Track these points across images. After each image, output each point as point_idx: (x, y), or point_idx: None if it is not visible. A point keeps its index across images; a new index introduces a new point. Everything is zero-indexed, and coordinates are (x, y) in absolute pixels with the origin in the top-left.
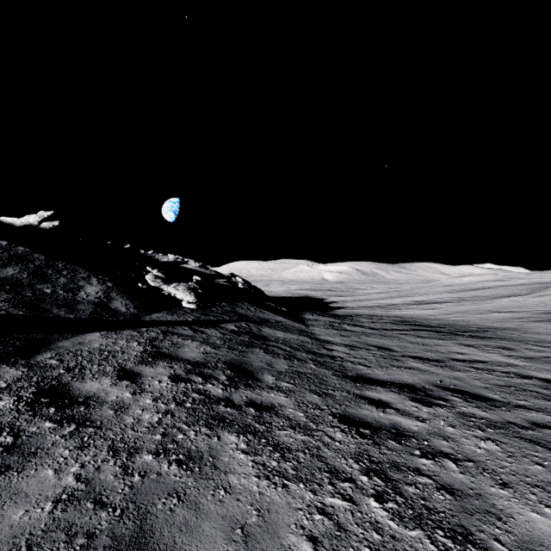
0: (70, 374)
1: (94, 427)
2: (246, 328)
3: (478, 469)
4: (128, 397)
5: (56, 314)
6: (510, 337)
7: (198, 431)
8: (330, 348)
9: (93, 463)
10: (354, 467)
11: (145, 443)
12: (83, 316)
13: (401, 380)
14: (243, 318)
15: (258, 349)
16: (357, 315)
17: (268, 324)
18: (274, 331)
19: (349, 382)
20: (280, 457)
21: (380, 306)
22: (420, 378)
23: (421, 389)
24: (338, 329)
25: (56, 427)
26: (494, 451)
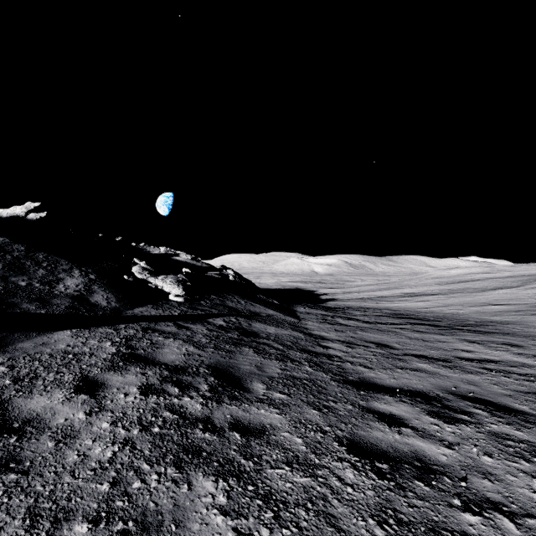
0: (15, 387)
1: (18, 472)
2: (235, 323)
3: None
4: (80, 419)
5: (25, 309)
6: (513, 332)
7: (162, 474)
8: (325, 345)
9: None
10: (377, 535)
11: (82, 500)
12: (57, 311)
13: (410, 385)
14: (232, 311)
15: (248, 349)
16: (349, 308)
17: (258, 318)
18: (265, 326)
19: (351, 390)
20: (273, 519)
21: (370, 298)
22: (431, 383)
23: (436, 398)
24: (332, 323)
25: None
26: None
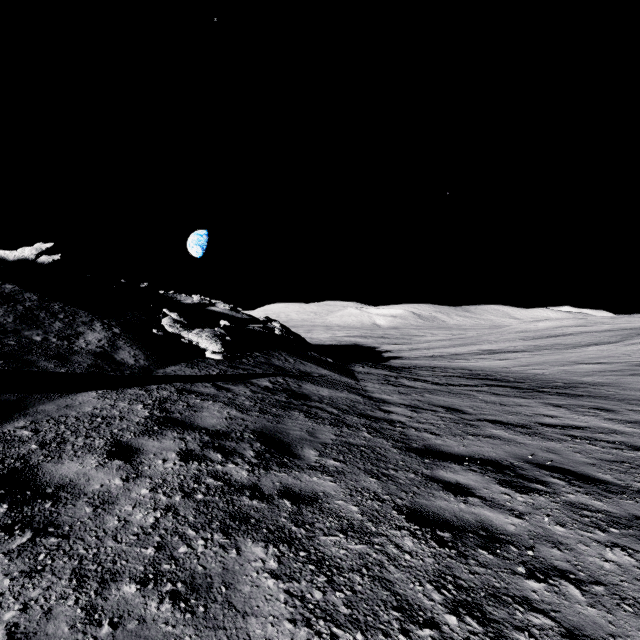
0: (43, 451)
1: (58, 536)
2: (283, 384)
3: (613, 598)
4: (117, 485)
5: (43, 368)
6: (606, 395)
7: (209, 540)
8: (387, 409)
9: (42, 602)
10: (435, 599)
11: (128, 563)
12: (79, 370)
13: (481, 453)
14: (279, 371)
15: (297, 413)
16: (416, 367)
17: (310, 378)
18: (317, 387)
19: (414, 457)
20: (326, 583)
21: (442, 355)
22: (505, 451)
23: (509, 467)
24: (395, 384)
25: (2, 537)
26: (629, 566)
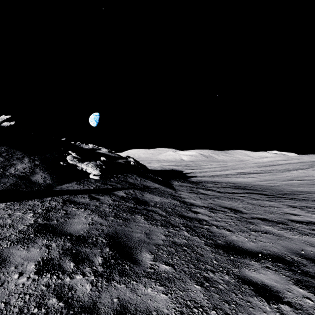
0: None
1: None
2: (133, 194)
3: None
4: None
5: None
6: None
7: None
8: (195, 210)
9: None
10: None
11: None
12: (1, 188)
13: (267, 248)
14: (131, 185)
15: (140, 216)
16: (205, 182)
17: (149, 190)
18: (153, 196)
19: (223, 255)
20: None
21: (217, 175)
22: (282, 245)
23: (293, 263)
24: (197, 193)
25: None
26: None
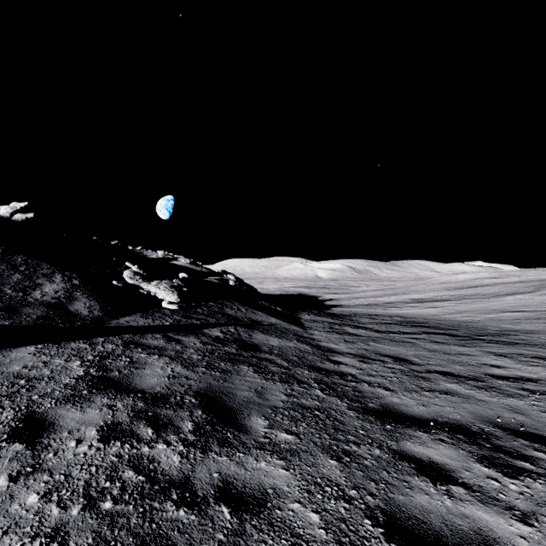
0: None
1: None
2: (234, 334)
3: None
4: None
5: None
6: (540, 343)
7: None
8: (336, 360)
9: None
10: None
11: None
12: (25, 322)
13: (445, 415)
14: (232, 320)
15: (246, 367)
16: (356, 314)
17: (260, 327)
18: (267, 337)
19: (374, 423)
20: None
21: (377, 304)
22: (468, 411)
23: (481, 435)
24: (340, 332)
25: None
26: None
